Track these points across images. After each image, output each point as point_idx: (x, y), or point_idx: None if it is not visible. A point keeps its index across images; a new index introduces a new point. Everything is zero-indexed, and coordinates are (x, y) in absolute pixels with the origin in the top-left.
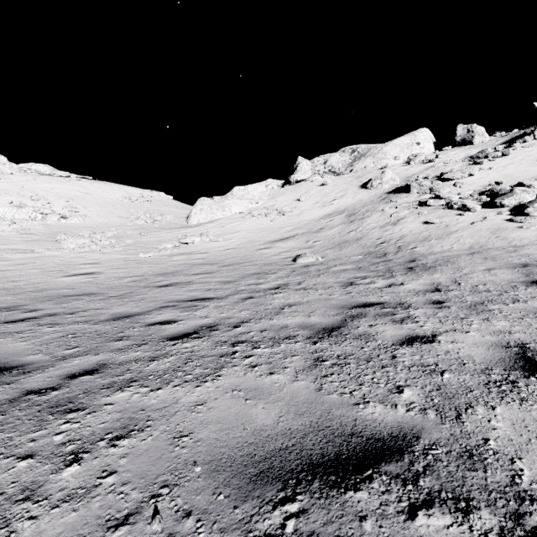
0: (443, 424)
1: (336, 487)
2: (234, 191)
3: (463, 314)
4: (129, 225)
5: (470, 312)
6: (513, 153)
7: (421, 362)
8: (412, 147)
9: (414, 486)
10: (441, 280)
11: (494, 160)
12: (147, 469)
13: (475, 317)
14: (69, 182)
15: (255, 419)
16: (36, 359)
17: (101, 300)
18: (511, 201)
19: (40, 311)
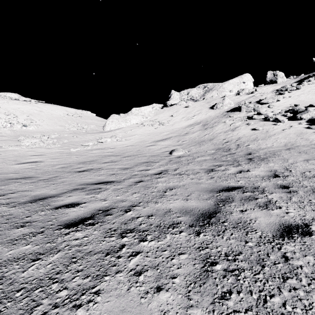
0: None
1: None
2: (132, 111)
3: (313, 199)
4: (67, 131)
5: None
6: (303, 88)
7: None
8: (240, 84)
9: None
10: (276, 168)
11: (291, 92)
12: None
13: None
14: (30, 104)
15: None
16: None
17: (32, 183)
18: (307, 116)
19: None
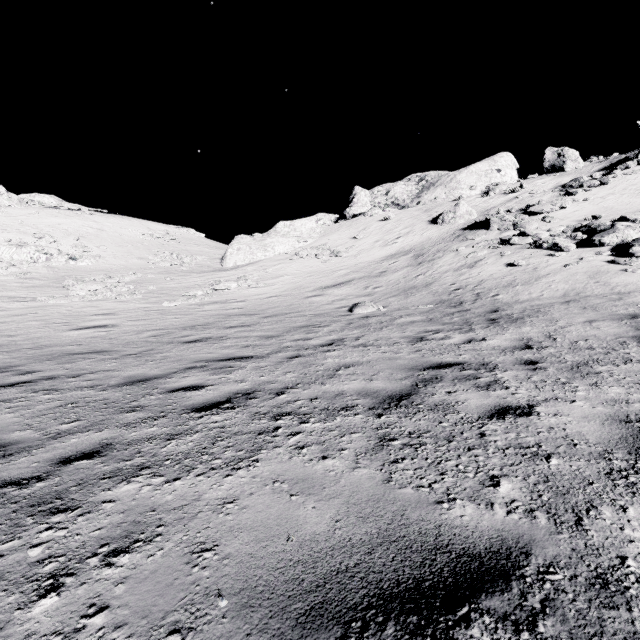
0: (559, 533)
1: (418, 635)
2: (278, 227)
3: (564, 377)
4: (152, 268)
5: (572, 375)
6: (614, 182)
7: (519, 443)
8: (491, 174)
9: (532, 633)
10: (532, 335)
11: (590, 190)
12: (151, 602)
13: (580, 382)
14: (79, 216)
15: (303, 524)
16: (22, 437)
17: (114, 360)
18: (612, 239)
19: (37, 373)
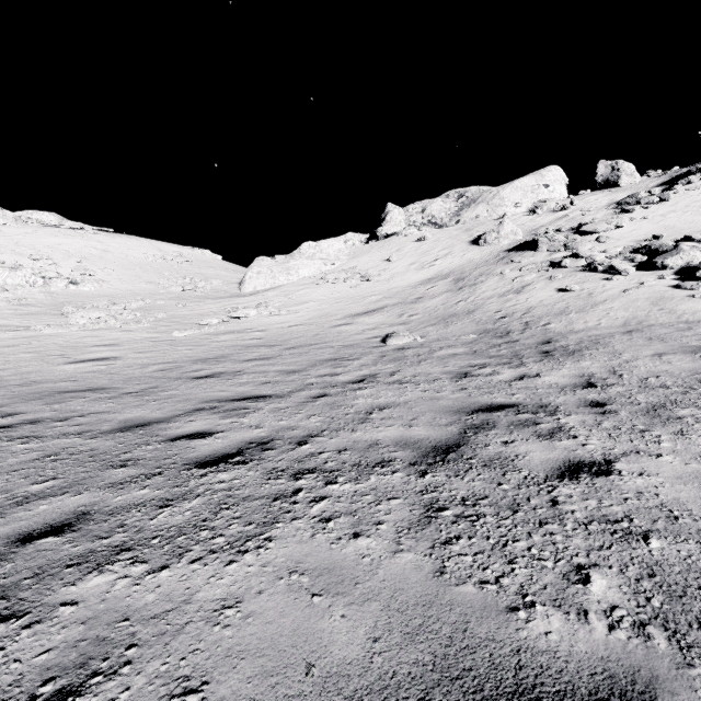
0: (690, 665)
1: None
2: (303, 249)
3: (641, 423)
4: (162, 293)
5: (650, 421)
6: (675, 198)
7: (603, 514)
8: (538, 190)
9: None
10: (594, 370)
11: (649, 207)
12: None
13: (661, 429)
14: (82, 236)
15: (329, 645)
16: None
17: (111, 399)
18: (676, 261)
19: (19, 416)
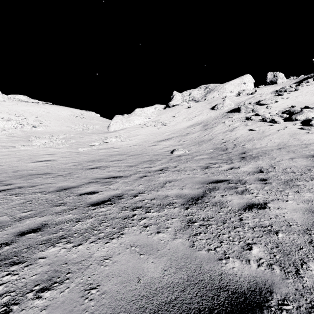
0: (287, 279)
1: None
2: (136, 111)
3: (281, 188)
4: (73, 131)
5: (285, 186)
6: (301, 89)
7: (260, 224)
8: (241, 85)
9: None
10: (263, 165)
11: (290, 93)
12: None
13: (289, 190)
14: (38, 106)
15: (146, 272)
16: (1, 220)
17: (52, 178)
18: (301, 117)
19: (13, 185)
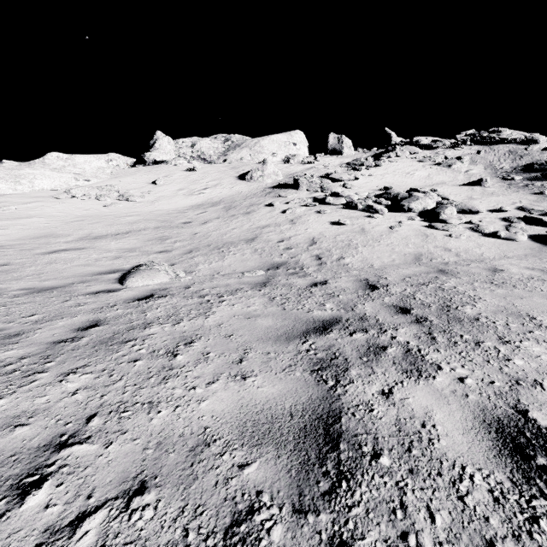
0: None
1: None
2: (48, 158)
3: None
4: None
5: None
6: (384, 165)
7: None
8: (289, 146)
9: None
10: None
11: (370, 169)
12: None
13: None
14: None
15: None
16: None
17: None
18: (418, 206)
19: None
